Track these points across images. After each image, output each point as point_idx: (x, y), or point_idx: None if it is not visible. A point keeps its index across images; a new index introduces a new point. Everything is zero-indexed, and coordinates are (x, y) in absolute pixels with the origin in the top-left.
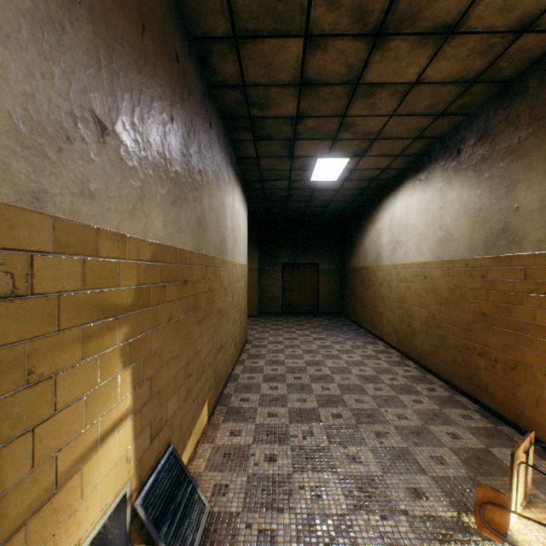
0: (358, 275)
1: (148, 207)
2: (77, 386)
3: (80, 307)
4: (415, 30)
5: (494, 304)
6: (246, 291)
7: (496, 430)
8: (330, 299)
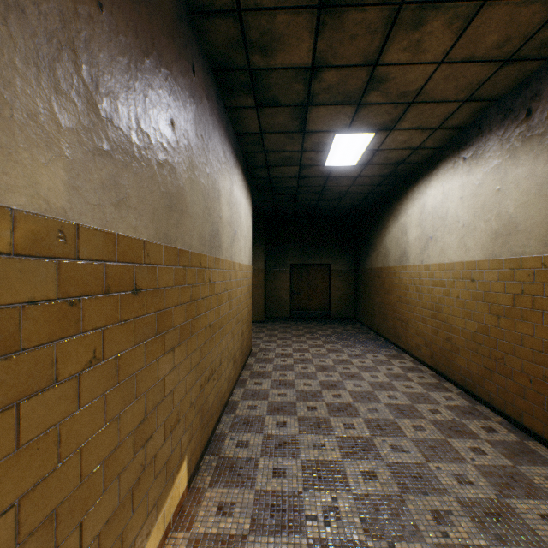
0: (377, 276)
1: (10, 137)
2: None
3: None
4: None
5: None
6: (250, 295)
7: None
8: (343, 302)
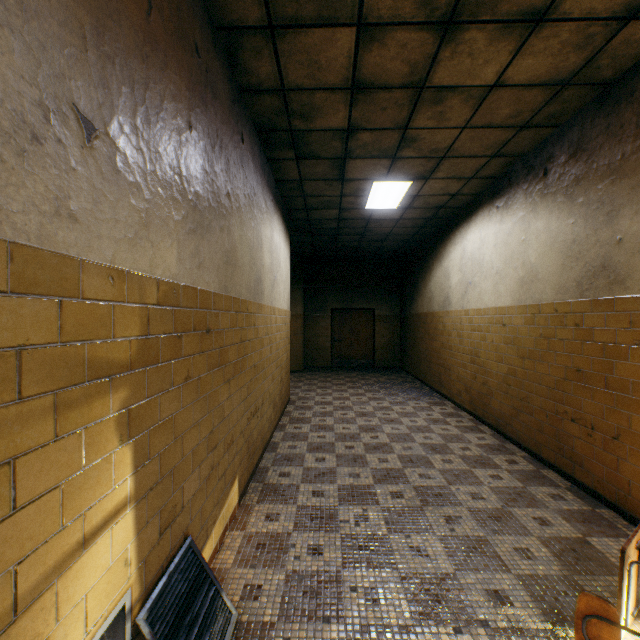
0: (422, 322)
1: (157, 236)
2: (49, 473)
3: (54, 366)
4: (496, 16)
5: (591, 359)
6: (288, 341)
7: (594, 514)
8: (388, 350)
